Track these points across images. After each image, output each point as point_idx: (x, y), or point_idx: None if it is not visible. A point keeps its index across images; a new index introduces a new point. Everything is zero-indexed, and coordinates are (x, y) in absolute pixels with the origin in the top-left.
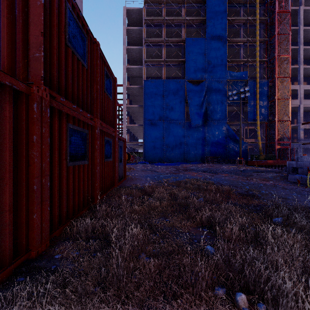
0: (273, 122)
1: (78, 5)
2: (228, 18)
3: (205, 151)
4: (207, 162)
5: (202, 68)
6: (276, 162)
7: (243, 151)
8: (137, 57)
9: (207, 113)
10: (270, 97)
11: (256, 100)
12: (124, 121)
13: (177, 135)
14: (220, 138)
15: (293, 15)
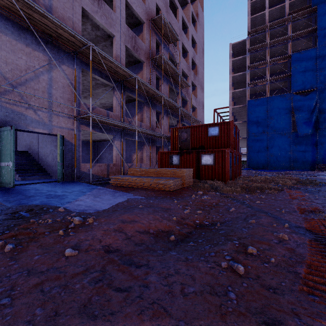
0: None
1: (202, 68)
2: None
3: (315, 159)
4: (317, 170)
5: (312, 78)
6: None
7: None
8: (241, 79)
9: (318, 122)
10: None
11: None
12: None
13: (282, 145)
14: None
15: None
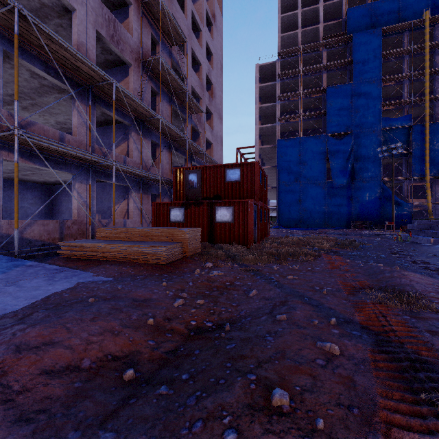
0: None
1: (220, 90)
2: (384, 53)
3: (351, 215)
4: (353, 228)
5: (348, 119)
6: None
7: (405, 215)
8: (270, 112)
9: (353, 171)
10: None
11: (425, 150)
12: None
13: (316, 197)
14: (372, 199)
15: None
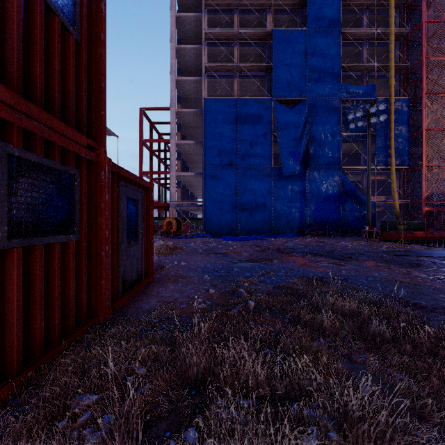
0: (415, 169)
1: None
2: None
3: (304, 217)
4: (309, 235)
5: (300, 79)
6: (431, 236)
7: None
8: (194, 64)
9: (308, 153)
10: (410, 127)
11: (390, 132)
12: (172, 168)
13: (259, 189)
14: (330, 195)
15: None
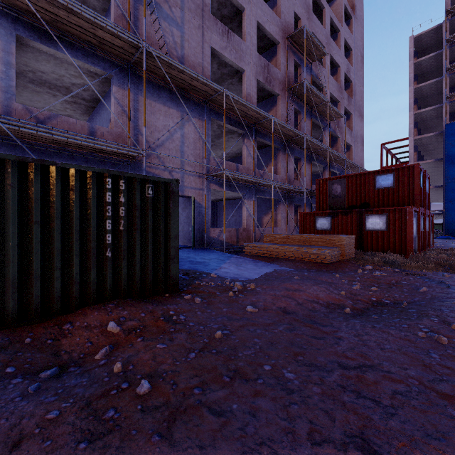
0: None
1: (360, 85)
2: None
3: None
4: None
5: None
6: None
7: None
8: (432, 91)
9: None
10: None
11: None
12: None
13: None
14: None
15: None
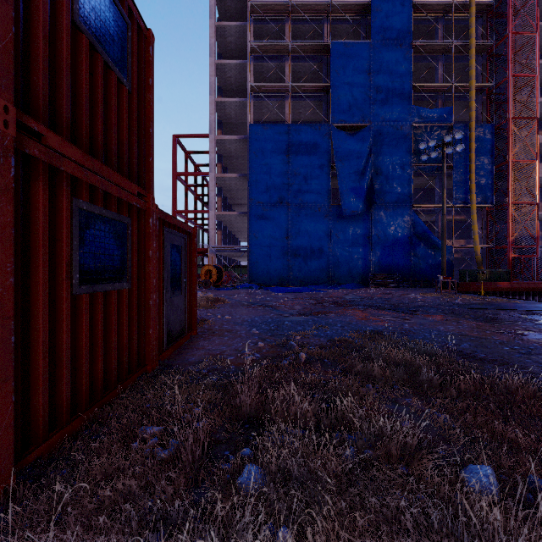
0: (501, 208)
1: None
2: (415, 2)
3: (369, 264)
4: (374, 286)
5: (364, 101)
6: (517, 286)
7: None
8: (237, 82)
9: (373, 189)
10: (495, 158)
11: (471, 164)
12: (212, 206)
13: (315, 232)
14: (399, 238)
15: (539, 0)
